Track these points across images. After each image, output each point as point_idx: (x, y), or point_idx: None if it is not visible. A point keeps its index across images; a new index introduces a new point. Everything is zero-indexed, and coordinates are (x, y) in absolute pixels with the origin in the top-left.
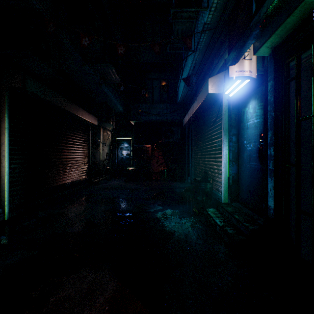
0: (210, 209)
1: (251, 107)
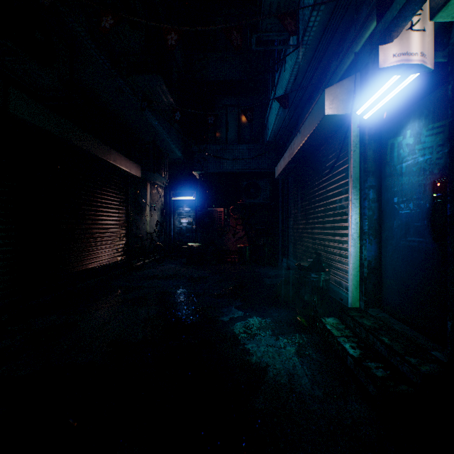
0: (329, 319)
1: (411, 134)
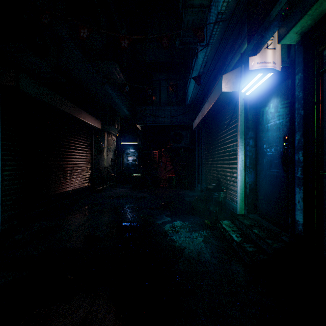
0: (224, 221)
1: (273, 106)
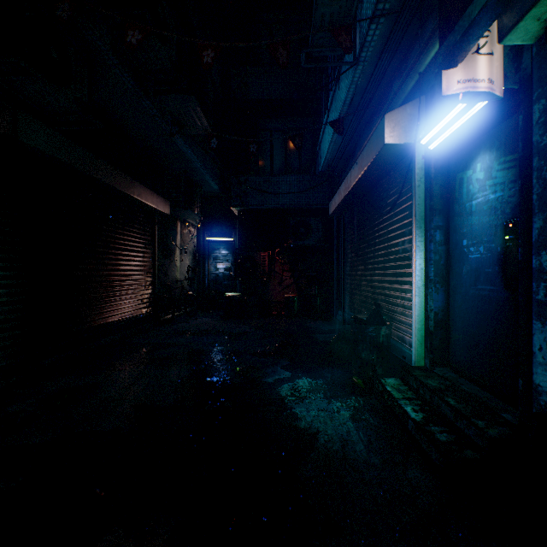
0: (389, 379)
1: (481, 168)
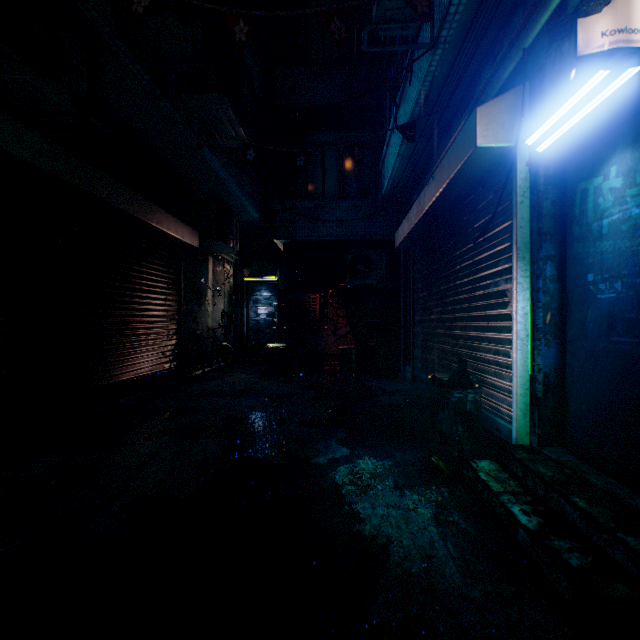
0: (482, 463)
1: (618, 172)
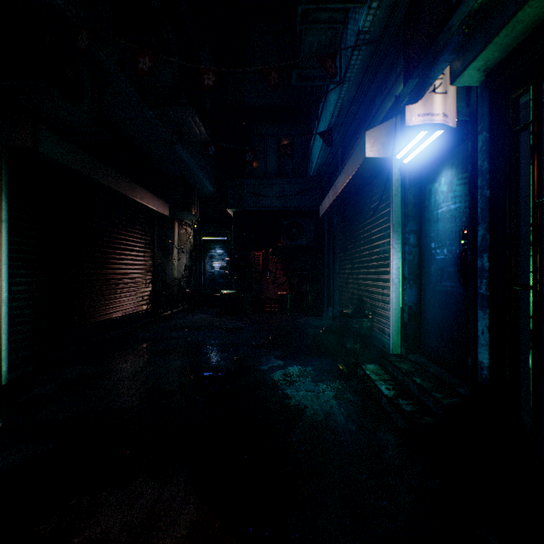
0: (369, 365)
1: (445, 182)
